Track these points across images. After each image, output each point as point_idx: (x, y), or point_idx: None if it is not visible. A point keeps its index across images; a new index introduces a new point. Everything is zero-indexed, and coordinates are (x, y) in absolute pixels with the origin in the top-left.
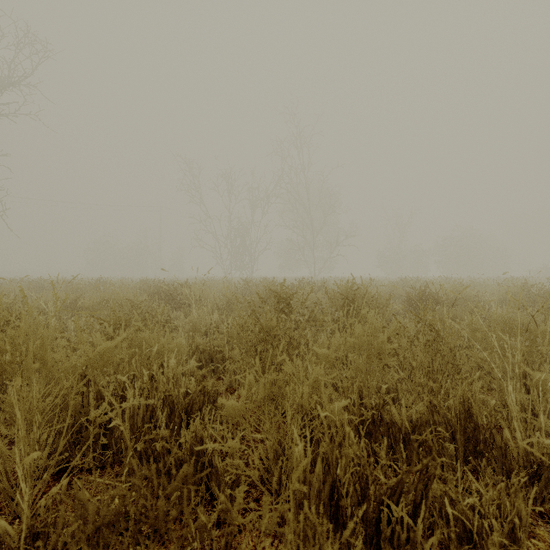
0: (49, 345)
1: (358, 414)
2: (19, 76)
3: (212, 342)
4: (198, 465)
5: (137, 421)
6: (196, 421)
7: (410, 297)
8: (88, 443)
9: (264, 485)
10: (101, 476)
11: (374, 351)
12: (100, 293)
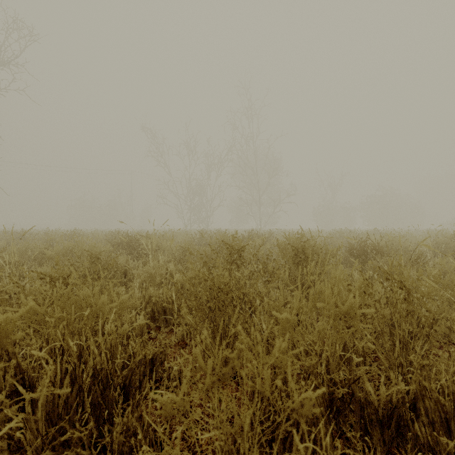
0: None
1: (327, 392)
2: (8, 58)
3: (165, 293)
4: None
5: (58, 405)
6: (127, 412)
7: (352, 248)
8: None
9: None
10: None
11: (340, 314)
12: (64, 244)
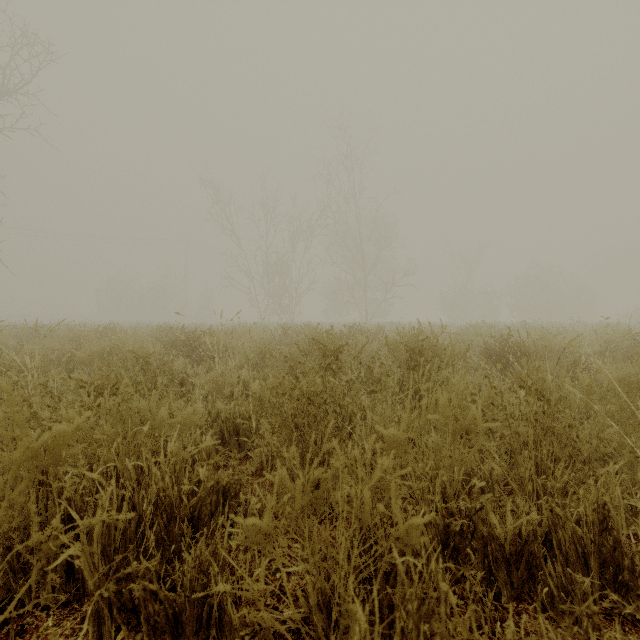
0: (5, 418)
1: (442, 525)
2: (15, 84)
3: (238, 408)
4: (203, 608)
5: (114, 538)
6: (200, 543)
7: (489, 348)
8: (28, 583)
9: (303, 637)
10: (61, 620)
11: (461, 430)
12: (100, 343)
